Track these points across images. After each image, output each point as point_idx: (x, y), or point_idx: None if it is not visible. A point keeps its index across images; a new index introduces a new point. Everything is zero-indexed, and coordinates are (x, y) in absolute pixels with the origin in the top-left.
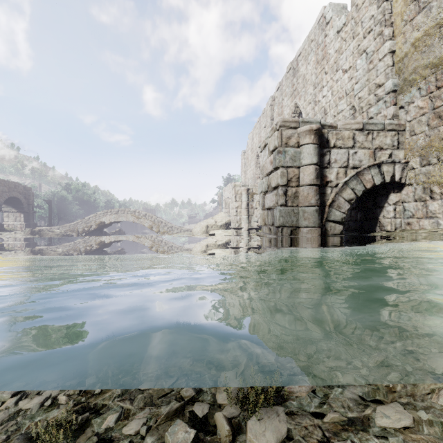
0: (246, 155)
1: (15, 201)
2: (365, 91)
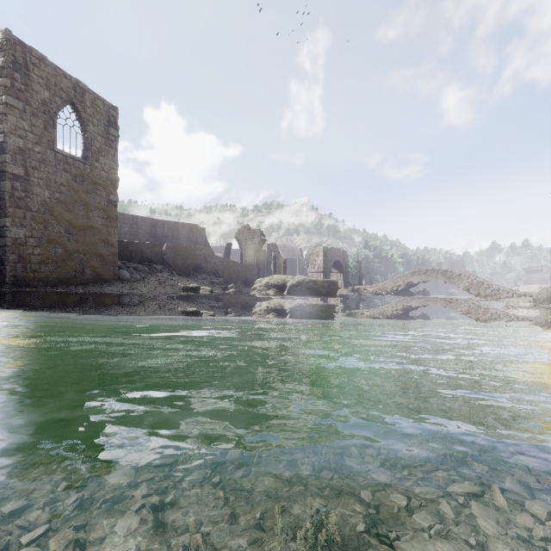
0: None
1: (337, 264)
2: None
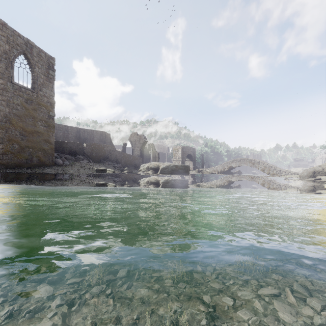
0: None
1: (189, 156)
2: None
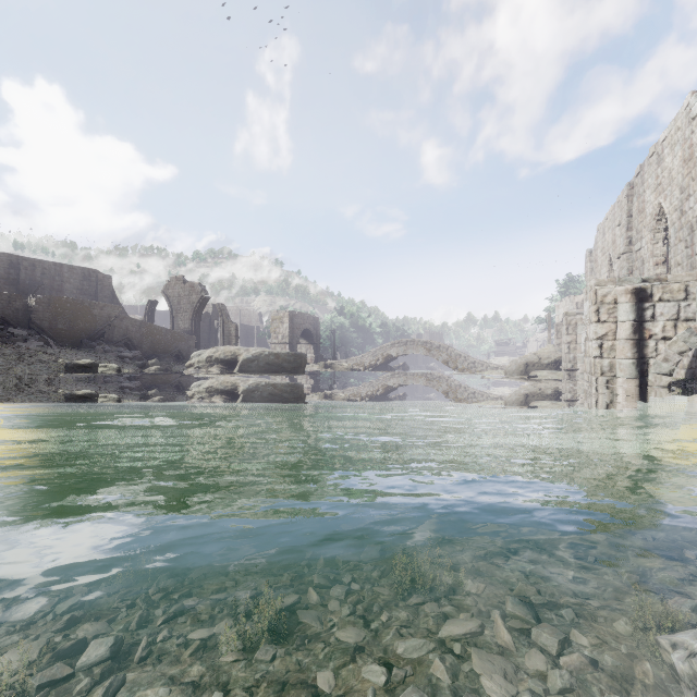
0: (593, 256)
1: (307, 333)
2: None
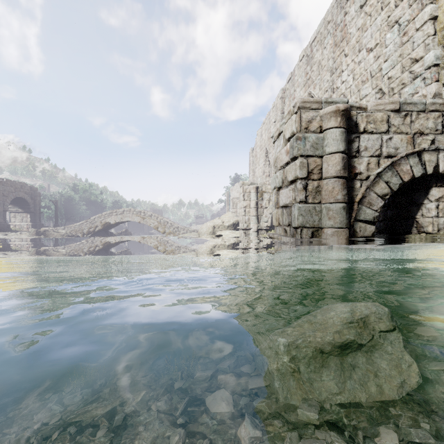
0: (254, 153)
1: (22, 202)
2: (396, 69)
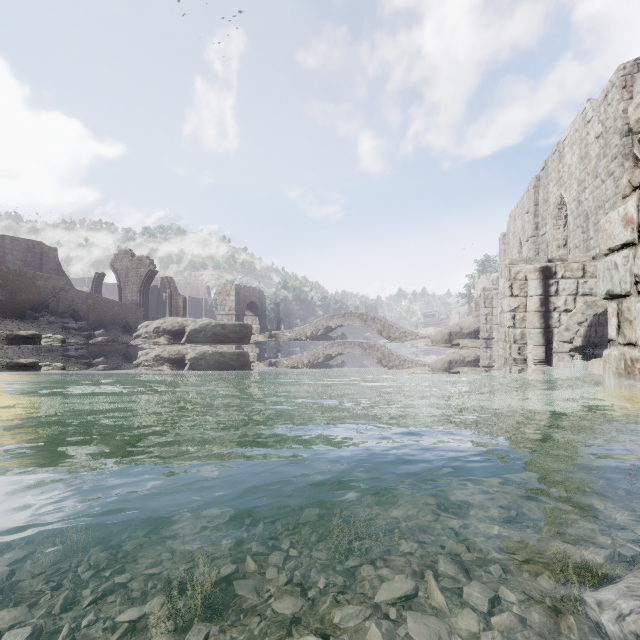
0: (506, 239)
1: (252, 305)
2: None
